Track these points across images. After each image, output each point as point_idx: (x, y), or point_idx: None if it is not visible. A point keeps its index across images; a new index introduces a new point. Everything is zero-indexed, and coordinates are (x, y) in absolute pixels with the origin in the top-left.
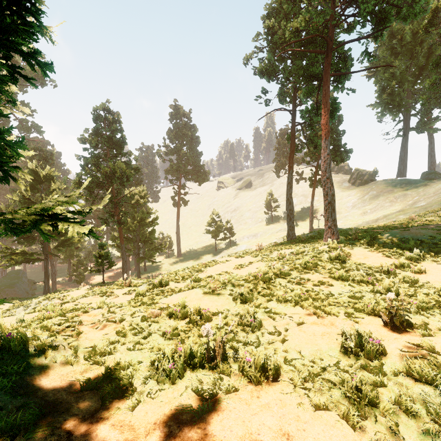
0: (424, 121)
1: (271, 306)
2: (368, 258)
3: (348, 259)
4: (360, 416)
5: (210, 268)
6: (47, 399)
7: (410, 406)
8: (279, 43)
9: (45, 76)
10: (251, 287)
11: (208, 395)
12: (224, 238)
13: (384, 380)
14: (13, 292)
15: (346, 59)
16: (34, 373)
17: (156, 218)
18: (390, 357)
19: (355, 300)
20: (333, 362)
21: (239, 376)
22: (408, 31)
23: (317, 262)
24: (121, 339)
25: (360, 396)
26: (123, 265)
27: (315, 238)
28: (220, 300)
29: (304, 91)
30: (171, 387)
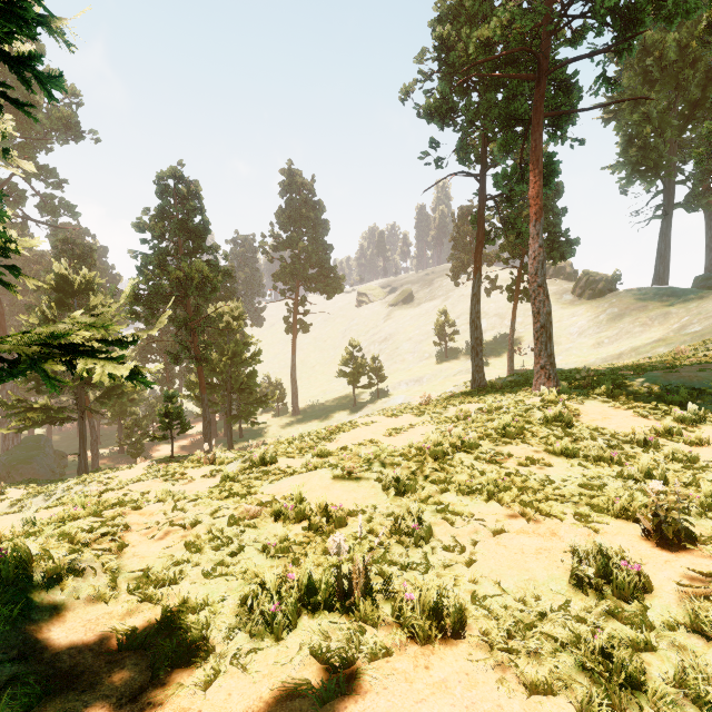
0: (699, 192)
1: (448, 501)
2: (609, 419)
3: (576, 420)
4: (611, 708)
5: (345, 434)
6: (58, 665)
7: (702, 689)
8: (458, 64)
9: (49, 99)
10: (412, 468)
11: (338, 663)
12: (369, 385)
13: (652, 638)
14: (30, 471)
15: (570, 89)
16: (39, 617)
17: (259, 353)
18: (659, 595)
19: (592, 492)
20: (558, 602)
21: (393, 627)
22: (671, 43)
23: (523, 425)
24: (193, 556)
25: (609, 669)
26: (205, 428)
27: (519, 385)
28: (361, 490)
29: (501, 142)
30: (275, 646)
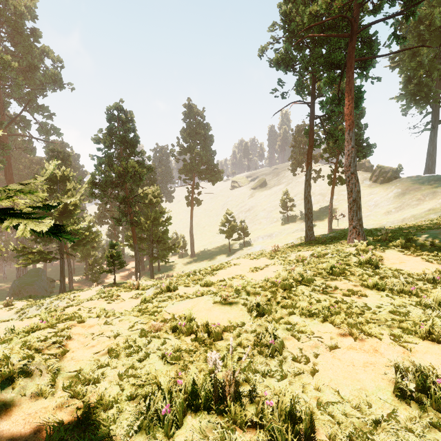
0: None
1: (294, 322)
2: (404, 263)
3: (381, 264)
4: None
5: (223, 271)
6: None
7: None
8: (297, 30)
9: None
10: (268, 296)
11: None
12: (238, 238)
13: None
14: (33, 290)
15: (371, 44)
16: None
17: (169, 218)
18: None
19: (401, 317)
20: (387, 410)
21: (257, 429)
22: (437, 15)
23: (345, 267)
24: (113, 360)
25: None
26: (136, 265)
27: (337, 239)
28: (233, 312)
29: (325, 80)
30: None
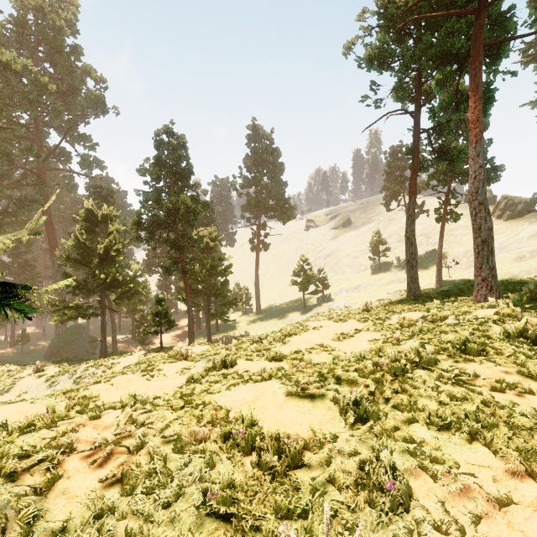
0: None
1: (419, 438)
2: None
3: None
4: None
5: (297, 337)
6: None
7: None
8: (396, 14)
9: None
10: (371, 388)
11: None
12: (316, 292)
13: None
14: (72, 350)
15: (505, 23)
16: None
17: (230, 266)
18: None
19: None
20: None
21: None
22: None
23: (485, 341)
24: (125, 500)
25: None
26: (189, 324)
27: (454, 295)
28: (317, 412)
29: (438, 76)
30: None
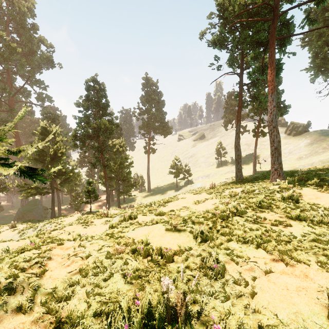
0: None
1: (232, 247)
2: (320, 198)
3: (300, 199)
4: None
5: (172, 203)
6: None
7: None
8: (229, 17)
9: None
10: (210, 225)
11: None
12: (184, 178)
13: None
14: (32, 215)
15: (288, 26)
16: None
17: (132, 162)
18: None
19: (324, 246)
20: None
21: None
22: None
23: (271, 201)
24: (83, 279)
25: None
26: (107, 198)
27: (261, 179)
28: (181, 238)
29: (252, 54)
30: None
